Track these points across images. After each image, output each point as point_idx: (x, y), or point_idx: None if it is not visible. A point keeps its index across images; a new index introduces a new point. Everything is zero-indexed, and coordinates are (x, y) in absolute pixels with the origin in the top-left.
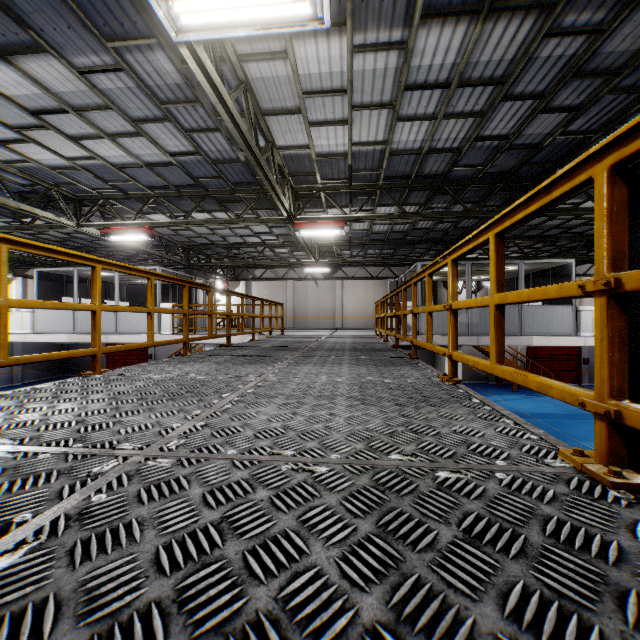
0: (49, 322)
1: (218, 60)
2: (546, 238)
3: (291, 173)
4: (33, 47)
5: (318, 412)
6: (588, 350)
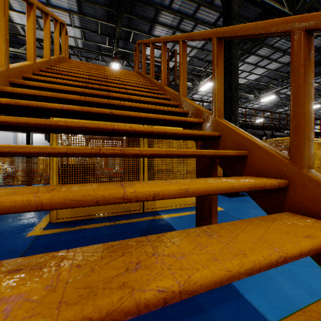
0: None
1: None
2: None
3: None
4: (247, 100)
5: None
6: None
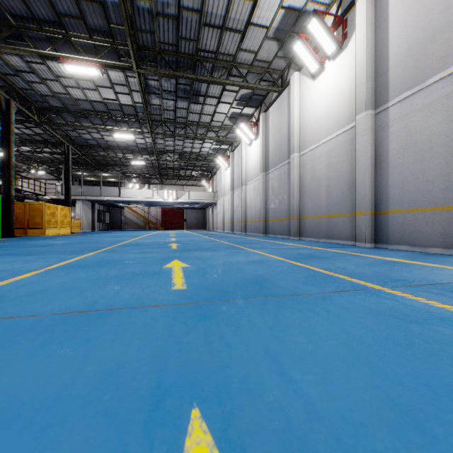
0: None
1: None
2: (138, 166)
3: None
4: None
5: None
6: (186, 216)
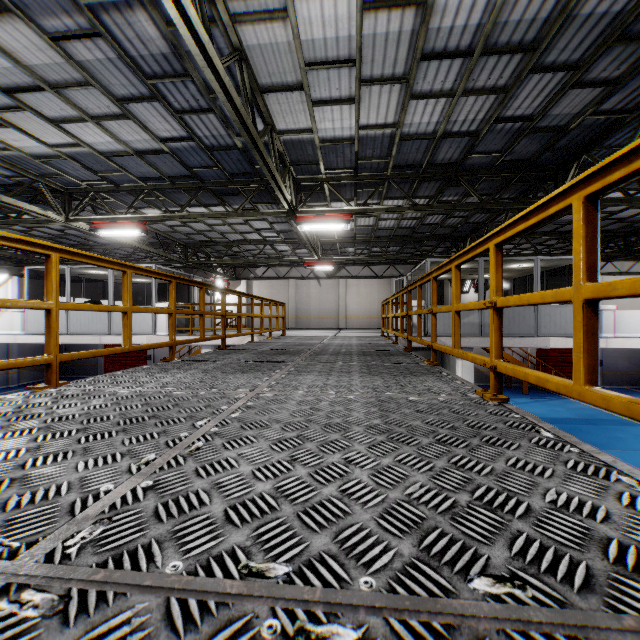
0: (41, 322)
1: (205, 14)
2: (560, 234)
3: (292, 162)
4: None
5: (328, 457)
6: (601, 351)
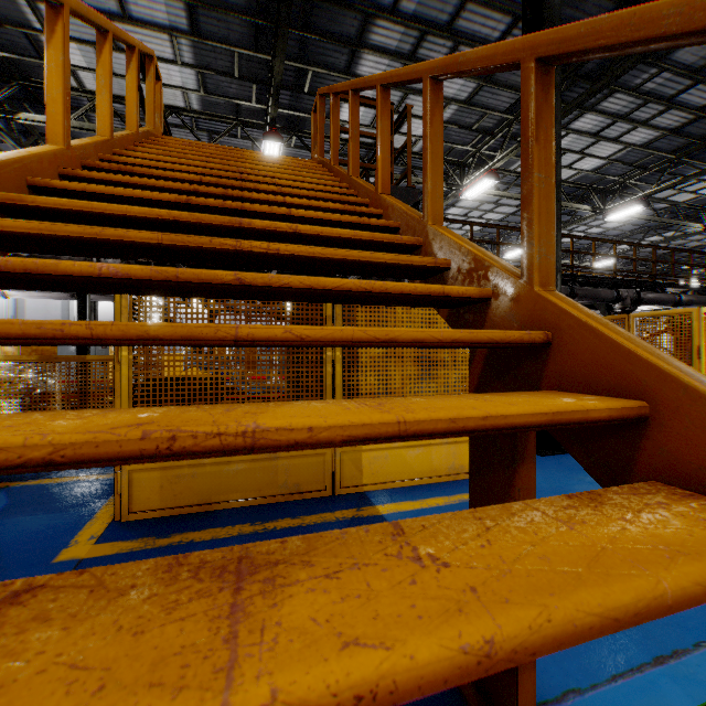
0: None
1: None
2: None
3: (701, 205)
4: (574, 218)
5: None
6: None
